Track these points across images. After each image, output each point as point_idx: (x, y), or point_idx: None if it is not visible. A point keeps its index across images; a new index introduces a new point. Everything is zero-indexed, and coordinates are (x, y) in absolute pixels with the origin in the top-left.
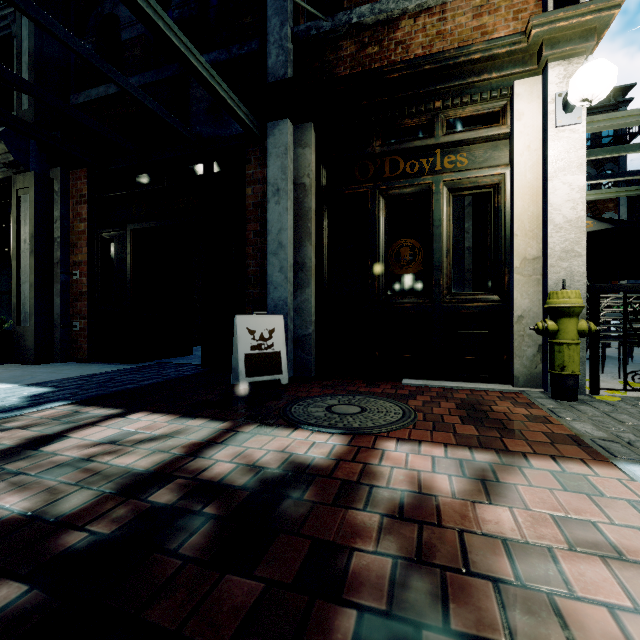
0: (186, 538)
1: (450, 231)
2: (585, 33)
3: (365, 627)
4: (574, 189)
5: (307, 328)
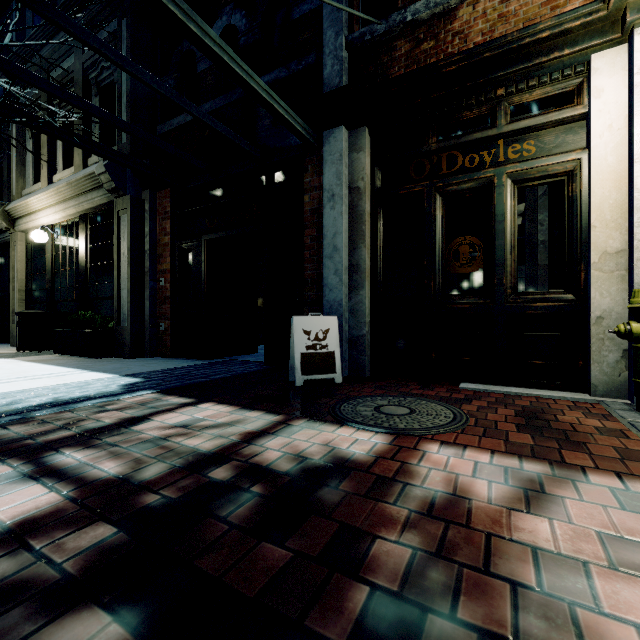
0: (235, 510)
1: (515, 226)
2: None
3: (377, 603)
4: None
5: (361, 329)
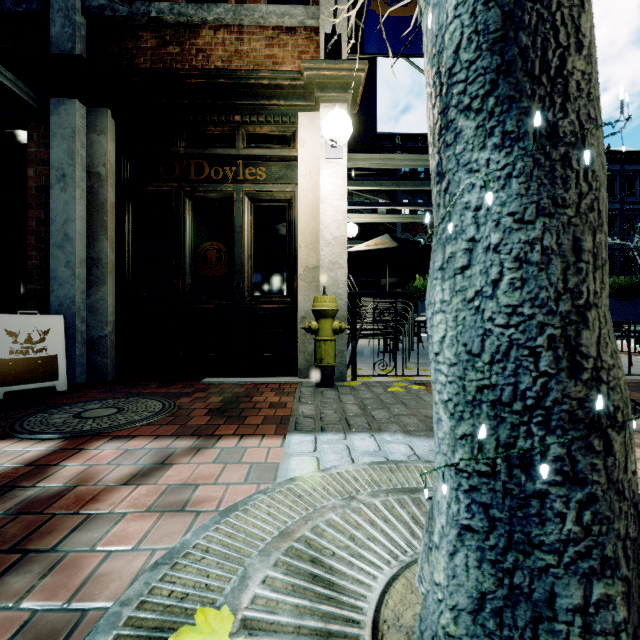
0: None
1: (252, 238)
2: (345, 85)
3: None
4: (339, 212)
5: (103, 329)
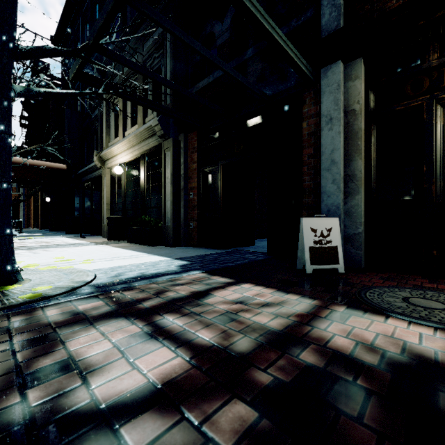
0: (352, 405)
1: None
2: None
3: None
4: None
5: (357, 228)
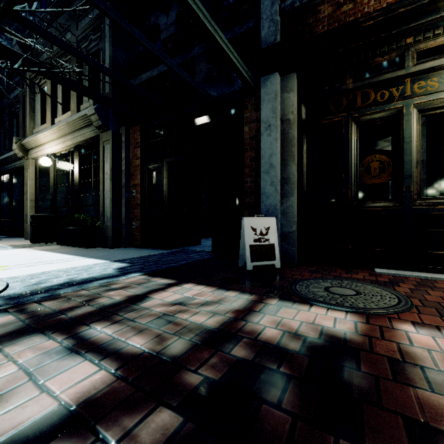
0: (275, 392)
1: (419, 145)
2: None
3: None
4: None
5: (291, 227)
